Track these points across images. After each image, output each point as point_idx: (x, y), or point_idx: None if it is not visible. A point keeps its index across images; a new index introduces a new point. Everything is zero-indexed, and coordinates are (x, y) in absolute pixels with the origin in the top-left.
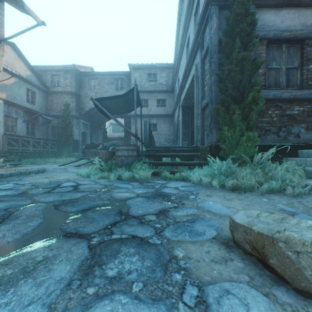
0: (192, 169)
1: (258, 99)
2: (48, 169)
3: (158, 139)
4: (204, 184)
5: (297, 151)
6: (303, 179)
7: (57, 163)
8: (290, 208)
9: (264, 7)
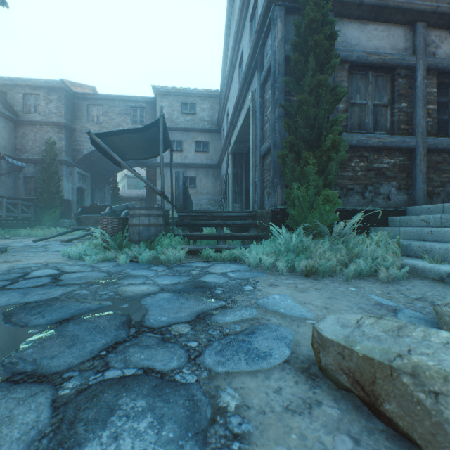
0: (247, 244)
1: (340, 144)
2: (14, 247)
3: (197, 200)
4: (265, 267)
5: (387, 218)
6: (399, 257)
7: (33, 236)
8: (390, 301)
9: (346, 17)
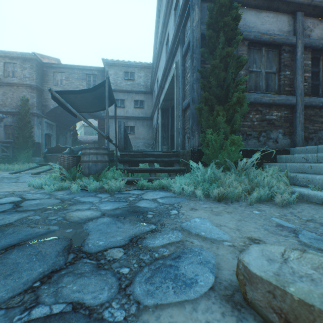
0: (172, 176)
1: (243, 100)
2: None
3: (135, 143)
4: (186, 194)
5: (276, 156)
6: (289, 186)
7: (11, 170)
8: (289, 223)
9: (246, 6)
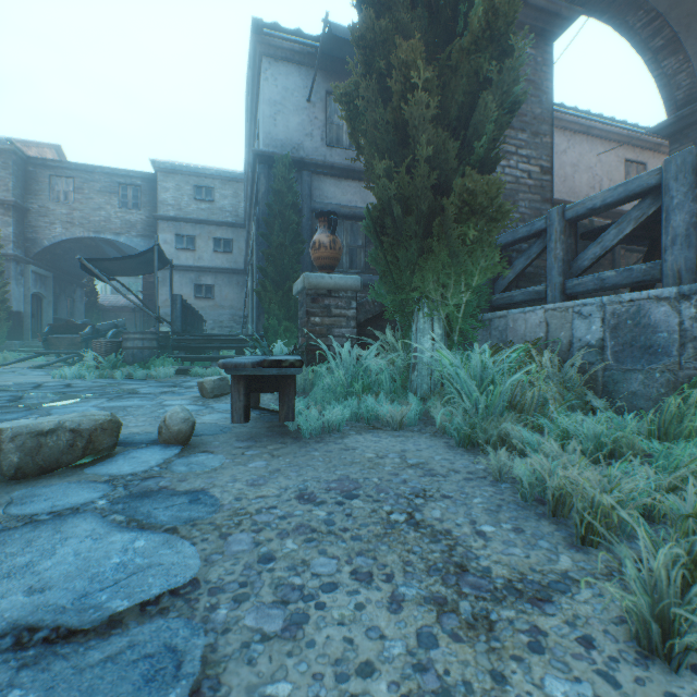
0: None
1: None
2: None
3: (216, 316)
4: None
5: None
6: None
7: None
8: None
9: (324, 175)
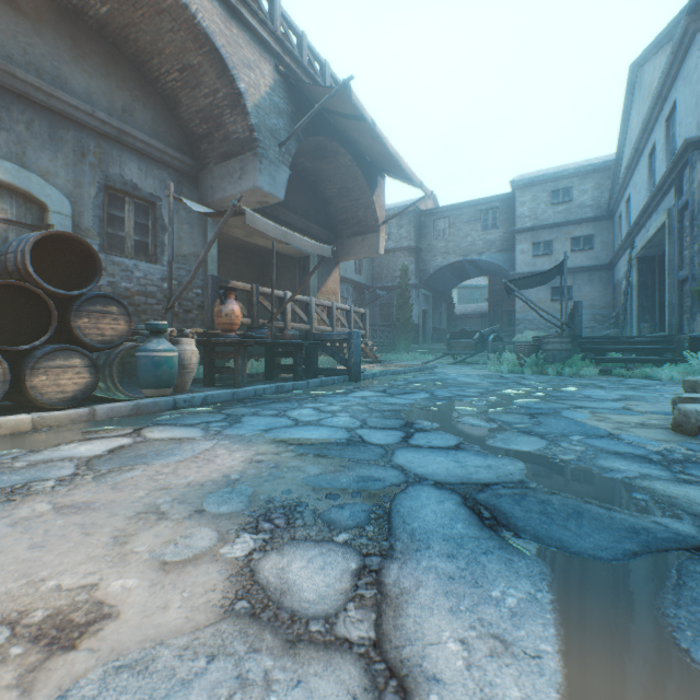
0: None
1: None
2: None
3: None
4: (675, 380)
5: None
6: None
7: (399, 360)
8: None
9: None
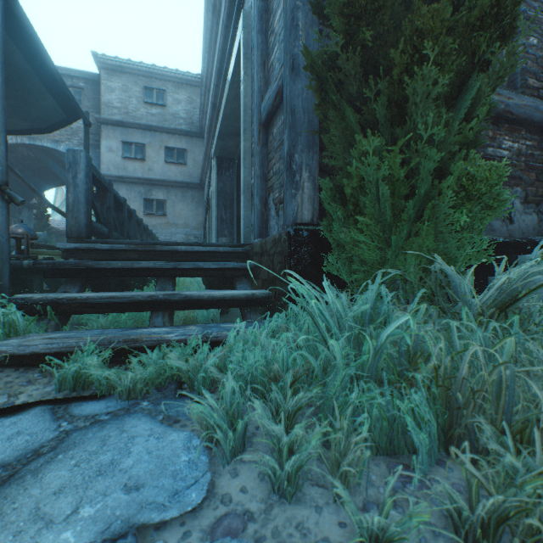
0: (233, 311)
1: (513, 10)
2: None
3: (169, 235)
4: (276, 478)
5: (516, 258)
6: None
7: None
8: None
9: None
